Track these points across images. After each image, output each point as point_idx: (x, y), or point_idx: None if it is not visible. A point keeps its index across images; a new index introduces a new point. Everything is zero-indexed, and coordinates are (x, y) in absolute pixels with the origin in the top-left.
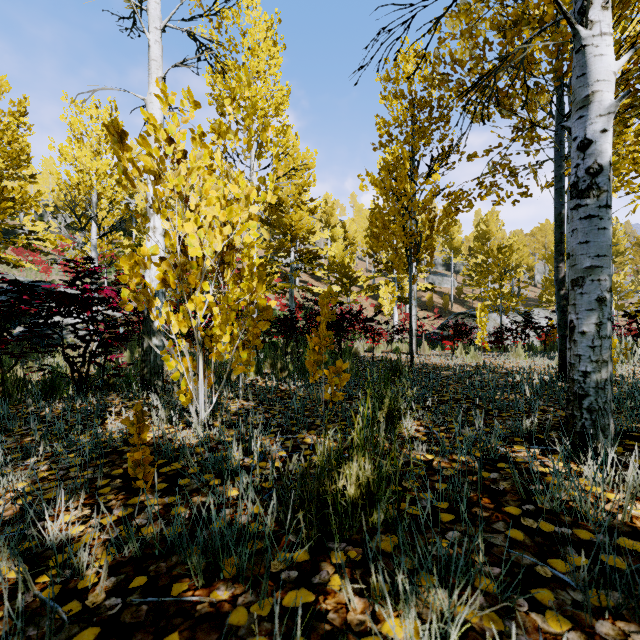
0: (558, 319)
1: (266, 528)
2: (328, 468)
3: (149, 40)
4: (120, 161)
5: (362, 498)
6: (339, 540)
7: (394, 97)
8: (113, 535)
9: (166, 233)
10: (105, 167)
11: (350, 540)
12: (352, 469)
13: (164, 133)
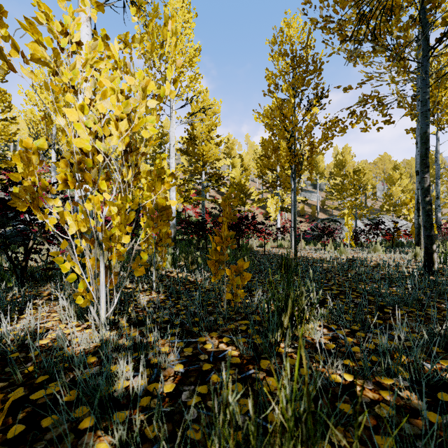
0: (424, 221)
1: None
2: None
3: None
4: None
5: None
6: None
7: (279, 55)
8: None
9: (63, 130)
10: None
11: None
12: None
13: (59, 25)
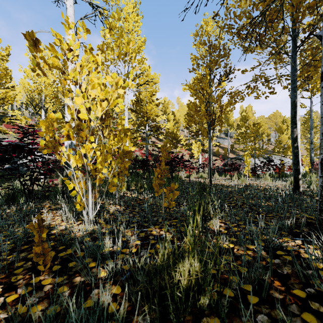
0: (293, 160)
1: (120, 315)
2: (167, 266)
3: (66, 5)
4: (35, 58)
5: (192, 287)
6: (175, 322)
7: (200, 44)
8: (10, 313)
9: (68, 106)
10: (48, 80)
11: (184, 322)
12: (184, 265)
13: (66, 45)
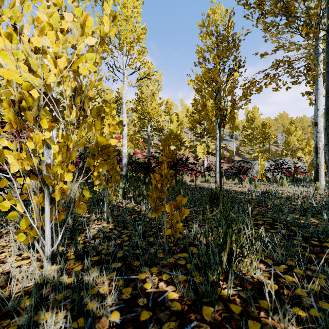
0: None
1: None
2: None
3: None
4: None
5: None
6: None
7: (207, 35)
8: None
9: None
10: None
11: None
12: None
13: None
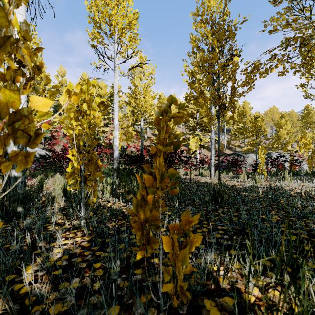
0: None
1: None
2: None
3: None
4: None
5: None
6: None
7: (201, 23)
8: None
9: None
10: None
11: None
12: None
13: None
